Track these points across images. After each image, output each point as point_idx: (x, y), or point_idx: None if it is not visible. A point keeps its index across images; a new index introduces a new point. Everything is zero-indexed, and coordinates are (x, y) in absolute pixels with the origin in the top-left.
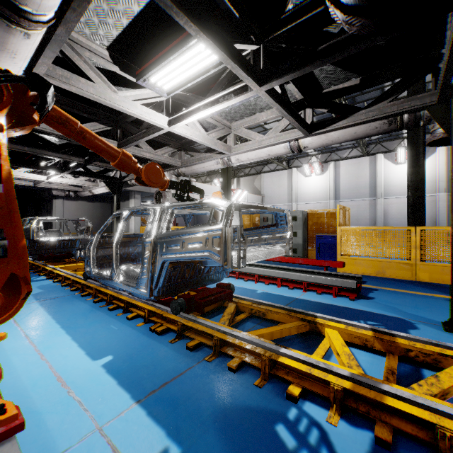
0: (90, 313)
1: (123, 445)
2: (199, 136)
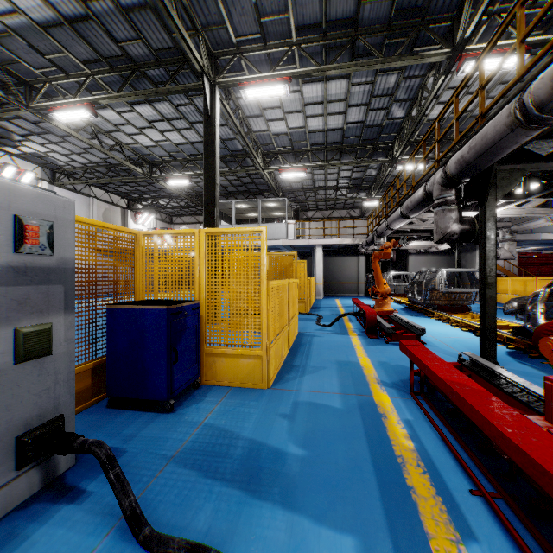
0: (432, 322)
1: (438, 339)
2: (510, 212)
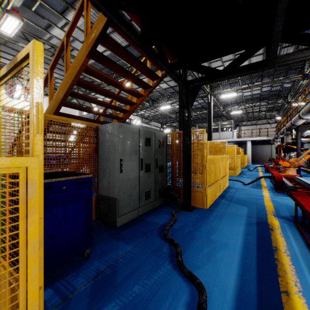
0: None
1: None
2: None
